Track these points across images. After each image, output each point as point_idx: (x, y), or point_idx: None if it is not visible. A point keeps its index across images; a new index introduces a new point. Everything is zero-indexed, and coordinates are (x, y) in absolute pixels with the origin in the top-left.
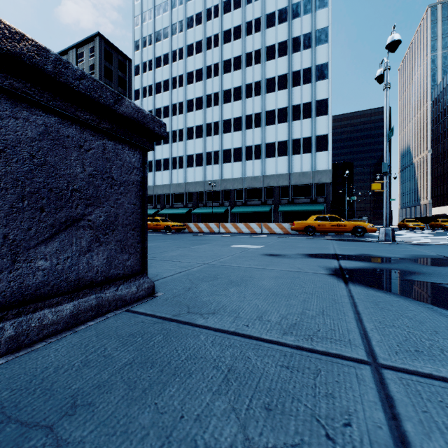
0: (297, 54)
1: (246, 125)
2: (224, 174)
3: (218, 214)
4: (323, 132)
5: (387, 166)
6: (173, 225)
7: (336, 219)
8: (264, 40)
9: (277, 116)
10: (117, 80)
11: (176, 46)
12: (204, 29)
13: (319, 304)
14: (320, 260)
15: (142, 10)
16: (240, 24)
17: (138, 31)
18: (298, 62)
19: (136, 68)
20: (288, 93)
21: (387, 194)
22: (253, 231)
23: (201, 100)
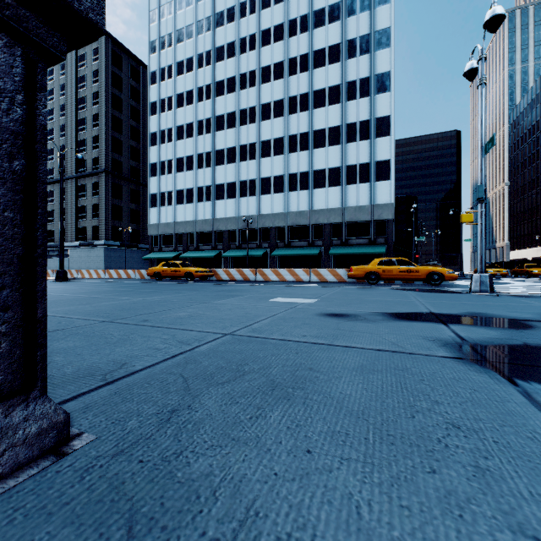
0: (352, 61)
1: (289, 148)
2: (262, 208)
3: (254, 258)
4: (384, 157)
5: (483, 190)
6: (196, 271)
7: (405, 263)
8: (311, 43)
9: (328, 137)
10: (129, 90)
11: (202, 48)
12: (237, 27)
13: (539, 494)
14: (416, 324)
15: (160, 2)
16: (282, 22)
17: (154, 29)
18: (354, 70)
19: (152, 75)
20: (341, 108)
21: (483, 229)
22: (298, 279)
23: (234, 116)
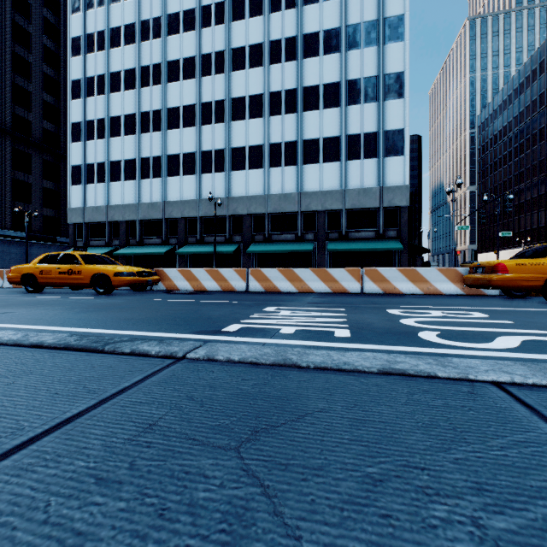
0: None
1: (270, 109)
2: (233, 189)
3: (222, 256)
4: (397, 126)
5: None
6: (117, 271)
7: None
8: None
9: (322, 96)
10: (42, 23)
11: None
12: None
13: None
14: None
15: None
16: None
17: None
18: (356, 11)
19: None
20: (340, 60)
21: None
22: (338, 288)
23: (194, 62)
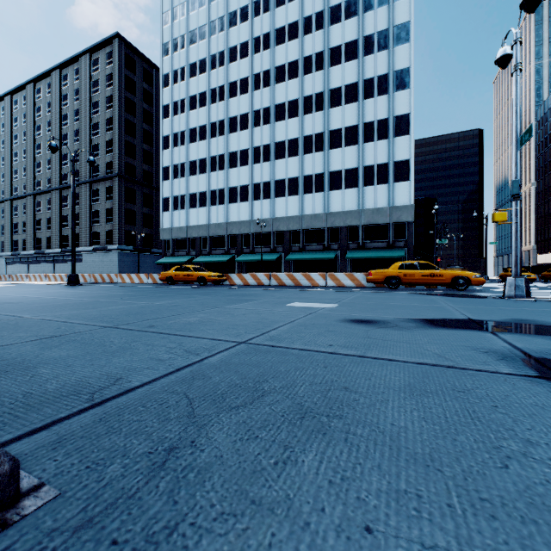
0: (369, 58)
1: (304, 149)
2: (276, 211)
3: (268, 262)
4: (404, 157)
5: (519, 186)
6: (209, 275)
7: (428, 267)
8: (327, 40)
9: (344, 137)
10: (142, 93)
11: (215, 49)
12: (250, 26)
13: None
14: (458, 332)
15: (172, 4)
16: (297, 19)
17: (167, 31)
18: (371, 68)
19: (165, 77)
20: (358, 107)
21: (518, 228)
22: (314, 283)
23: (248, 117)
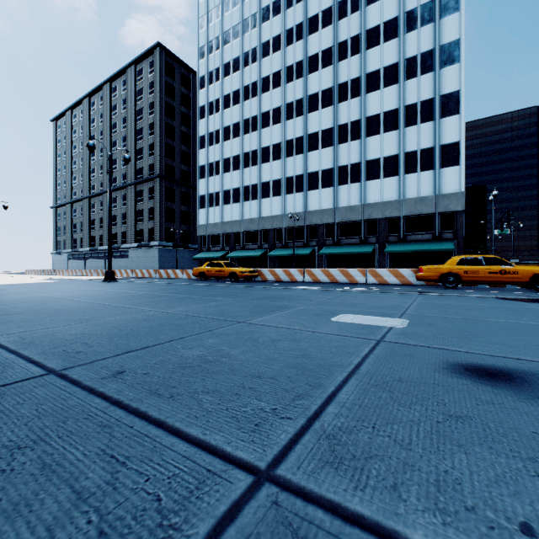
0: (411, 34)
1: (338, 138)
2: (309, 205)
3: (301, 257)
4: (452, 139)
5: None
6: (240, 271)
7: (497, 262)
8: (364, 22)
9: (383, 122)
10: (180, 97)
11: (248, 47)
12: (283, 19)
13: None
14: None
15: (208, 8)
16: (331, 5)
17: (203, 35)
18: (413, 45)
19: (201, 80)
20: (398, 89)
21: None
22: (352, 280)
23: (280, 111)
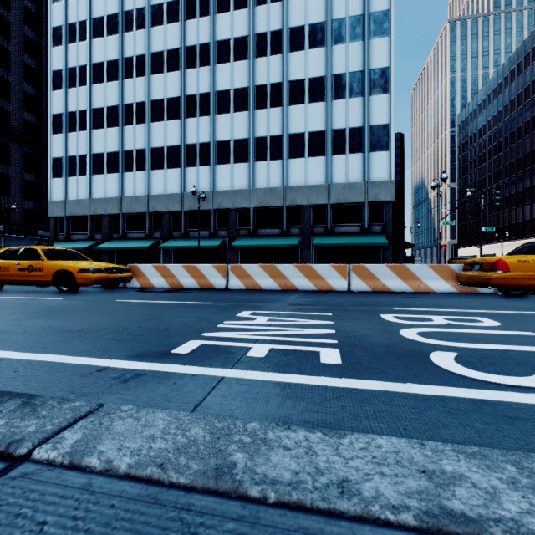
0: None
1: (255, 102)
2: (218, 183)
3: (207, 250)
4: (381, 121)
5: None
6: (82, 268)
7: None
8: None
9: (308, 90)
10: (22, 12)
11: None
12: None
13: None
14: None
15: None
16: None
17: None
18: (342, 5)
19: None
20: (325, 54)
21: None
22: (323, 285)
23: (178, 54)
